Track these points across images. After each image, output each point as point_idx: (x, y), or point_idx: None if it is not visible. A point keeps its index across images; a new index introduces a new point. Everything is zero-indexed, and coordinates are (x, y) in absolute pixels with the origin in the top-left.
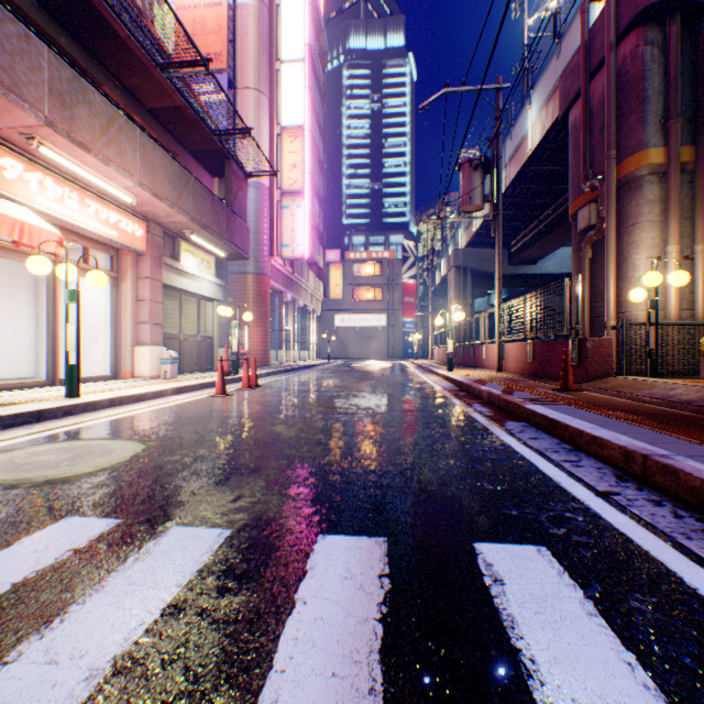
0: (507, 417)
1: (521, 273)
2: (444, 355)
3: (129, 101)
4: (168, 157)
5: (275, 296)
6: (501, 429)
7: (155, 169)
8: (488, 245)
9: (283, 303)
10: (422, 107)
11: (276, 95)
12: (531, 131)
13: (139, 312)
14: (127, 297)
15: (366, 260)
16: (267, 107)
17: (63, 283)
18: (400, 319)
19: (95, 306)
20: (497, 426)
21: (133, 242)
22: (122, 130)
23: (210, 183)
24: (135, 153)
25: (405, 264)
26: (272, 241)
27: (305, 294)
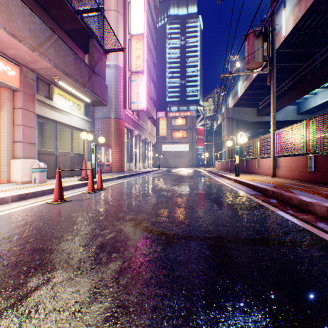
0: None
1: (264, 120)
2: (222, 165)
3: None
4: (27, 9)
5: (128, 132)
6: None
7: (10, 12)
8: (245, 106)
9: (132, 136)
10: None
11: (128, 16)
12: (285, 24)
13: (14, 134)
14: (4, 122)
15: (178, 116)
16: (122, 22)
17: None
18: (196, 147)
19: None
20: None
21: (4, 79)
22: None
23: (82, 56)
24: None
25: (198, 118)
26: (125, 99)
27: (146, 132)
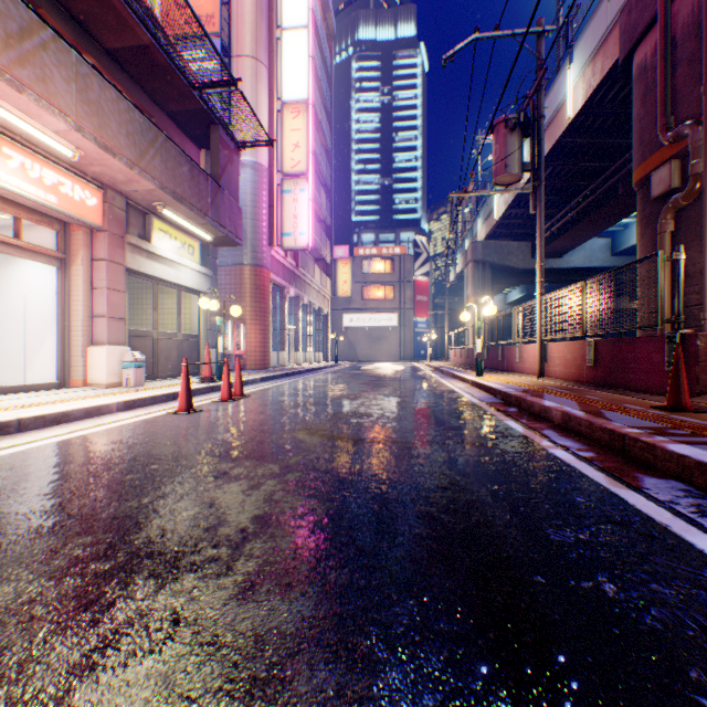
0: (628, 464)
1: (546, 267)
2: (463, 357)
3: (79, 35)
4: (124, 101)
5: (276, 292)
6: (649, 501)
7: (103, 113)
8: (510, 237)
9: (285, 299)
10: (447, 57)
11: (277, 66)
12: (572, 95)
13: (93, 303)
14: (77, 284)
15: (376, 256)
16: (266, 78)
17: (4, 268)
18: (412, 319)
19: (42, 296)
20: (632, 489)
21: (82, 213)
22: (46, 47)
23: (195, 155)
24: (69, 84)
25: (417, 260)
26: (271, 229)
27: (310, 290)
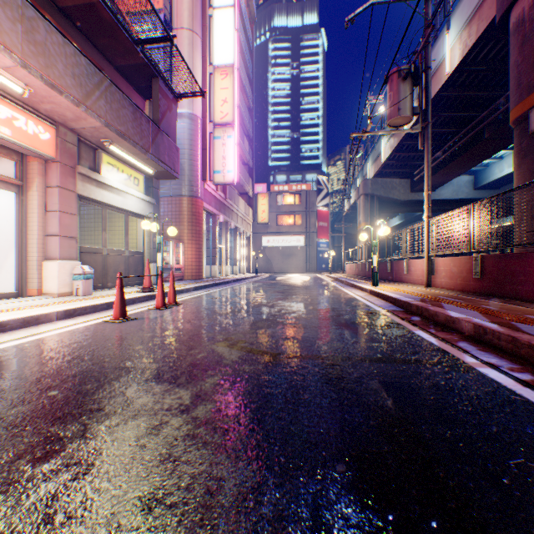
0: None
1: (422, 199)
2: (357, 270)
3: None
4: (70, 46)
5: (209, 218)
6: None
7: (49, 54)
8: (393, 175)
9: (216, 224)
10: (349, 19)
11: (209, 38)
12: (449, 55)
13: (47, 224)
14: (33, 207)
15: (288, 191)
16: (201, 46)
17: None
18: (316, 240)
19: (5, 218)
20: None
21: (35, 145)
22: None
23: (141, 104)
24: (14, 24)
25: (319, 195)
26: (205, 167)
27: (236, 217)
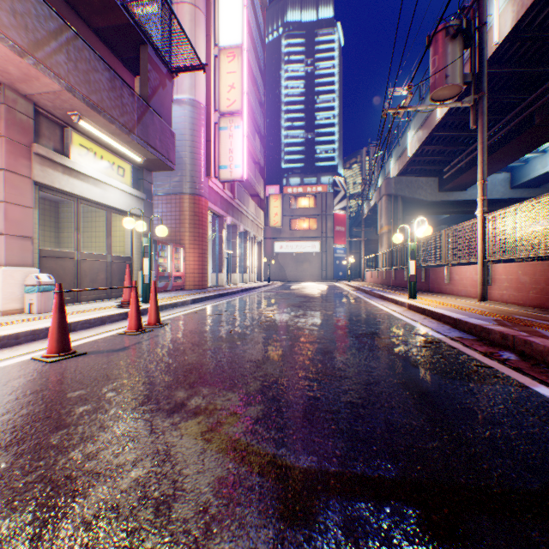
0: None
1: (452, 199)
2: (380, 278)
3: None
4: None
5: (215, 220)
6: None
7: None
8: (419, 174)
9: (222, 226)
10: None
11: (214, 16)
12: (498, 21)
13: None
14: None
15: (302, 194)
16: (204, 24)
17: None
18: (332, 246)
19: None
20: None
21: None
22: None
23: (129, 80)
24: None
25: (336, 197)
26: (209, 161)
27: (246, 220)
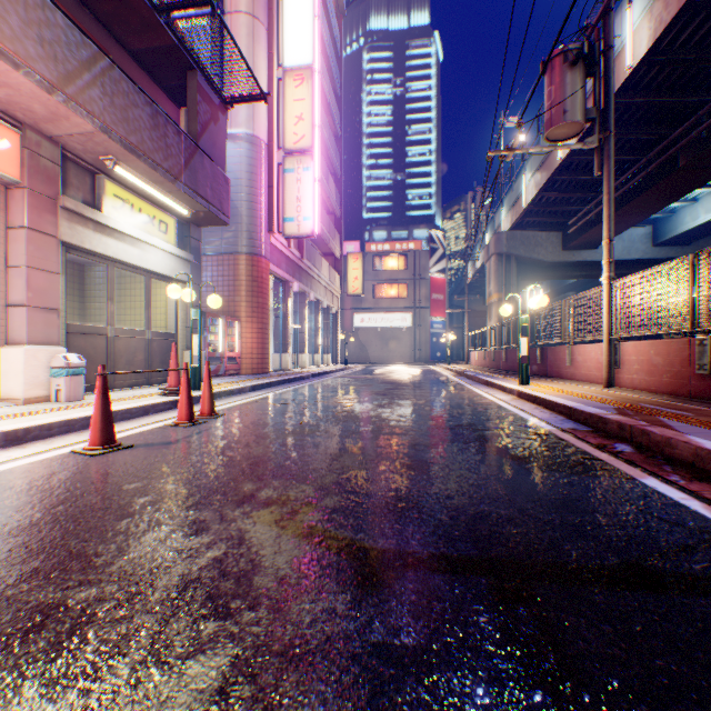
0: None
1: (579, 260)
2: (487, 360)
3: None
4: None
5: (278, 286)
6: None
7: None
8: (538, 227)
9: (288, 294)
10: None
11: (278, 28)
12: (632, 39)
13: (8, 288)
14: None
15: (389, 252)
16: (265, 39)
17: None
18: (428, 318)
19: None
20: None
21: None
22: None
23: (172, 113)
24: None
25: (433, 256)
26: (271, 212)
27: (317, 286)
